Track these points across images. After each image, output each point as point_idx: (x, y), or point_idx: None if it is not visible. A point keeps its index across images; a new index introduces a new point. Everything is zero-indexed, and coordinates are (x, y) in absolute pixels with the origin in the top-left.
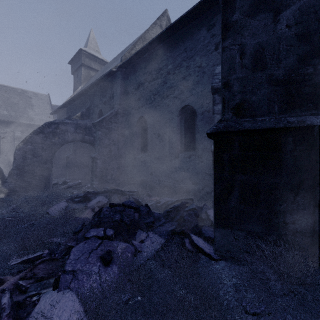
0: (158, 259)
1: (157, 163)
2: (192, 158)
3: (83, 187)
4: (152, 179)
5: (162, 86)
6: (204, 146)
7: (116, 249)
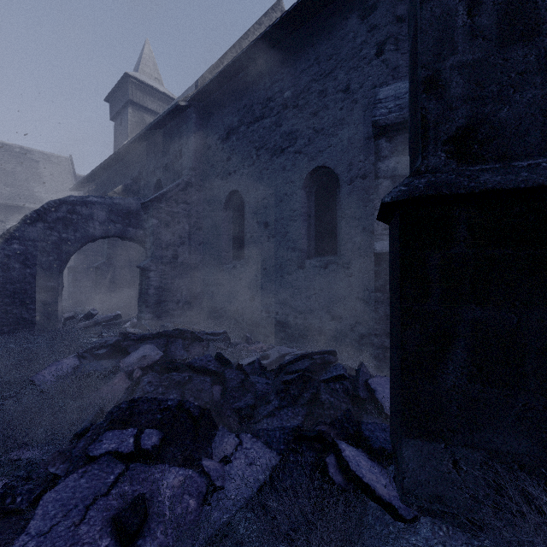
0: (262, 515)
1: (264, 278)
2: (331, 268)
3: (124, 324)
4: (254, 308)
5: (273, 131)
6: (355, 245)
7: (160, 489)
